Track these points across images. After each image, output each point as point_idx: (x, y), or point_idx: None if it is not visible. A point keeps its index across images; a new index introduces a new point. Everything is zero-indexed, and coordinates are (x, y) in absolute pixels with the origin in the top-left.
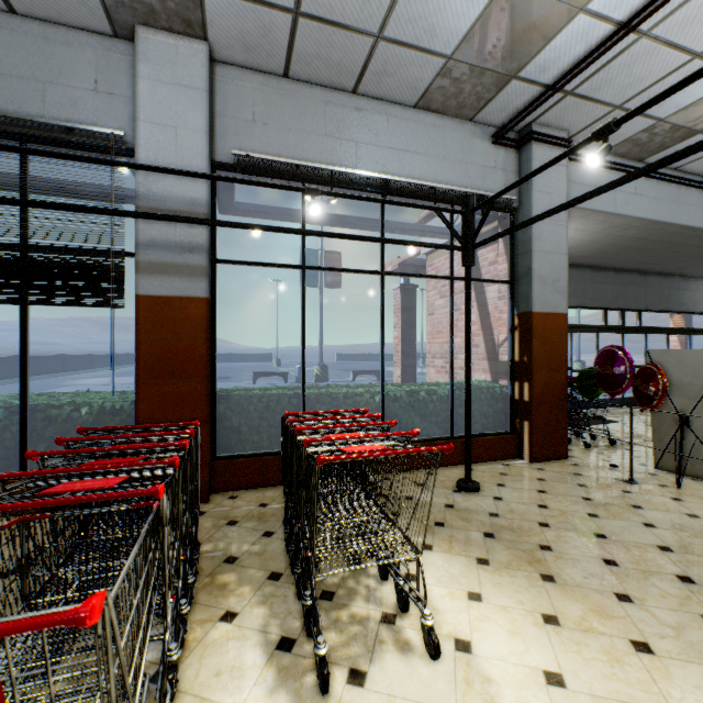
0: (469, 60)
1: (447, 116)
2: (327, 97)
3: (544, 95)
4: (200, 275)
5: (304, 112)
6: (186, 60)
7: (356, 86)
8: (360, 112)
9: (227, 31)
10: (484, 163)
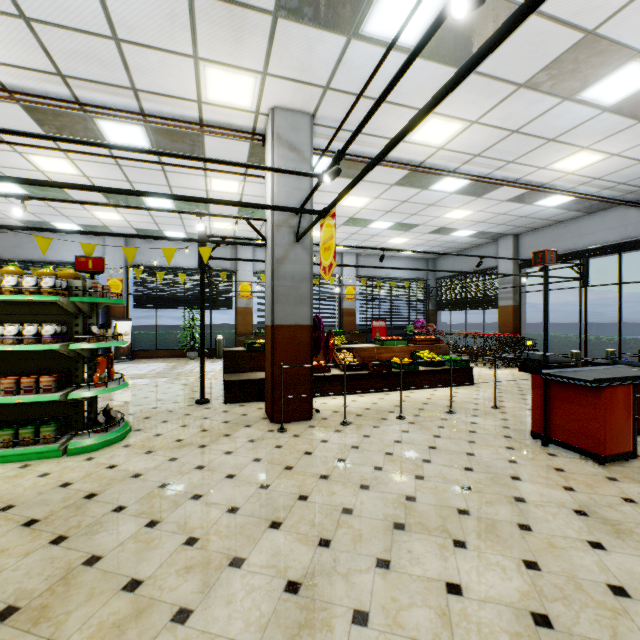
0: (578, 208)
1: (610, 208)
2: (552, 228)
3: (620, 201)
4: (510, 299)
5: (544, 237)
6: (507, 242)
7: (559, 221)
8: (565, 227)
9: (513, 232)
10: (637, 220)
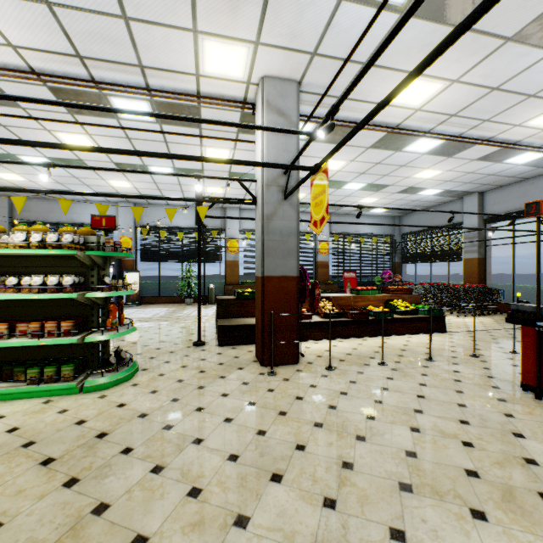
0: None
1: None
2: (518, 185)
3: None
4: (475, 252)
5: (510, 194)
6: (472, 199)
7: (526, 178)
8: (532, 184)
9: (478, 190)
10: None
